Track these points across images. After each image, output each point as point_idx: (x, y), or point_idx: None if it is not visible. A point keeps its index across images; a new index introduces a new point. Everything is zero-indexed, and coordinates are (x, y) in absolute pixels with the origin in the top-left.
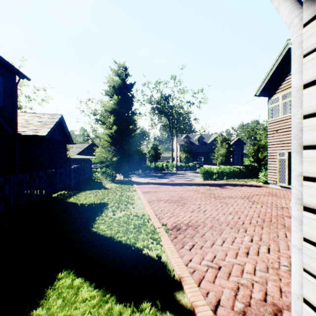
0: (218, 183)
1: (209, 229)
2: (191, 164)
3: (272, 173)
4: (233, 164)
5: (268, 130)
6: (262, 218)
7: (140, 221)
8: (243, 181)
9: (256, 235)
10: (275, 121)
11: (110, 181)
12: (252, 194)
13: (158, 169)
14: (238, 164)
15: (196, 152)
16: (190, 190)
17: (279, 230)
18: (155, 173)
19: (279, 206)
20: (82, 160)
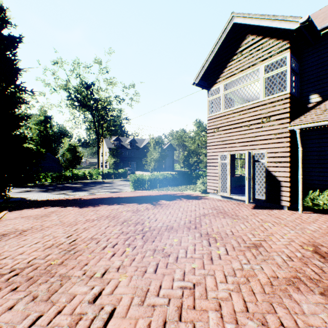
0: (151, 195)
1: None
2: (122, 171)
3: (213, 180)
4: (166, 169)
5: (208, 128)
6: (261, 320)
7: None
8: (179, 191)
9: None
10: (216, 117)
11: None
12: (198, 214)
13: (78, 177)
14: (170, 169)
15: (128, 157)
16: (104, 218)
17: None
18: (72, 184)
19: (248, 242)
20: None
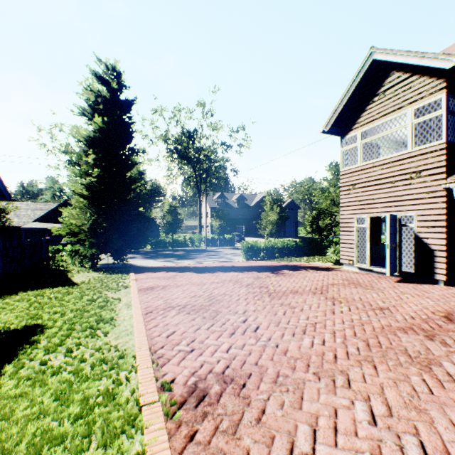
0: (269, 265)
1: (272, 387)
2: (228, 236)
3: (348, 249)
4: (285, 235)
5: (342, 185)
6: (363, 340)
7: (106, 384)
8: (304, 261)
9: (375, 395)
10: (351, 171)
11: (88, 267)
12: (325, 284)
13: (178, 244)
14: (291, 235)
15: (235, 219)
16: (227, 281)
17: (408, 370)
18: (173, 251)
19: (374, 305)
20: (44, 231)
